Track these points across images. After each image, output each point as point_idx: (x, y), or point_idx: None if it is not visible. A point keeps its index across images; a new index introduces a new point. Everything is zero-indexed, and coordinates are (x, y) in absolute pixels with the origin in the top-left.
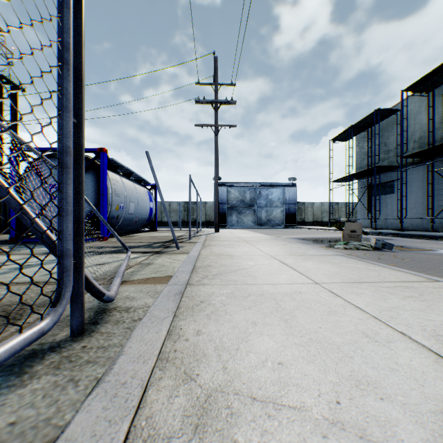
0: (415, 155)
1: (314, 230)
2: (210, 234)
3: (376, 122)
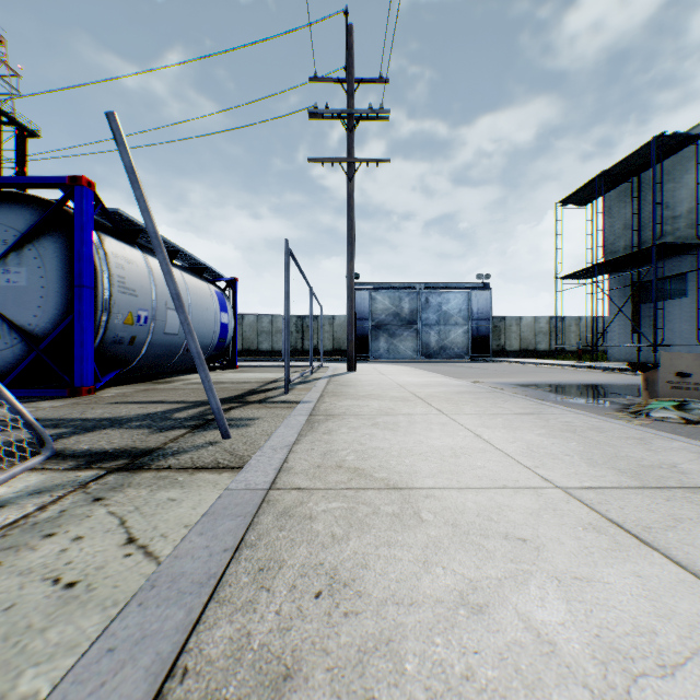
0: None
1: (531, 367)
2: (338, 376)
3: (650, 163)
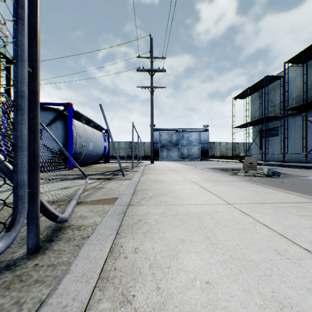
0: (294, 108)
1: (221, 162)
2: (147, 165)
3: (265, 85)
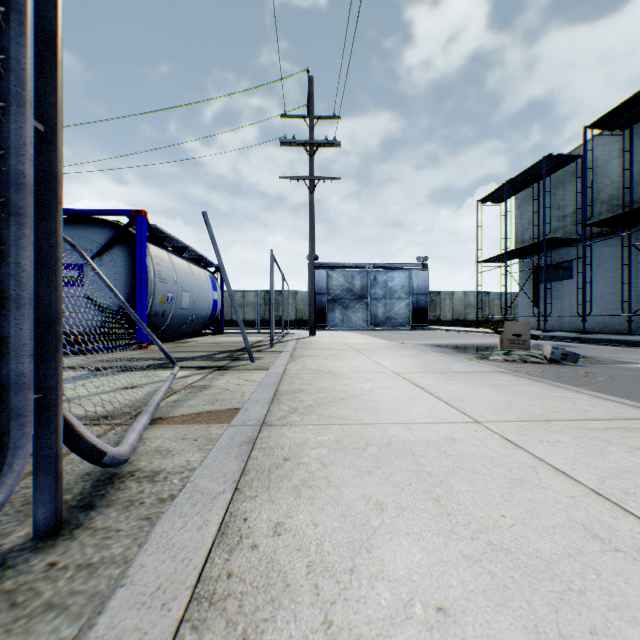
0: (604, 222)
1: (455, 333)
2: (303, 338)
3: (545, 174)
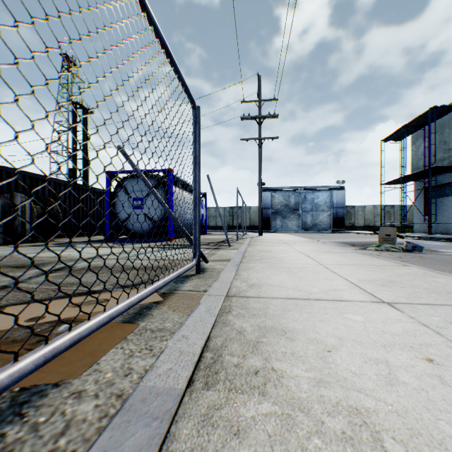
0: None
1: (362, 235)
2: (254, 237)
3: (433, 119)
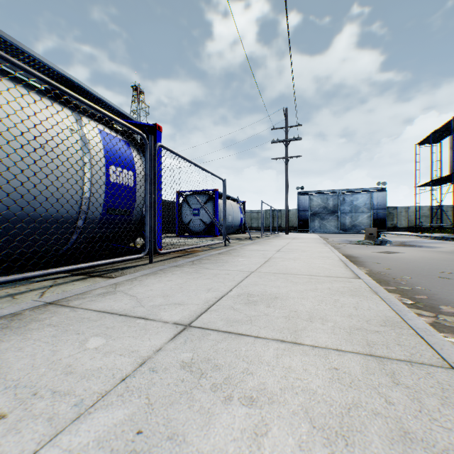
0: None
1: (390, 235)
2: (280, 235)
3: None
